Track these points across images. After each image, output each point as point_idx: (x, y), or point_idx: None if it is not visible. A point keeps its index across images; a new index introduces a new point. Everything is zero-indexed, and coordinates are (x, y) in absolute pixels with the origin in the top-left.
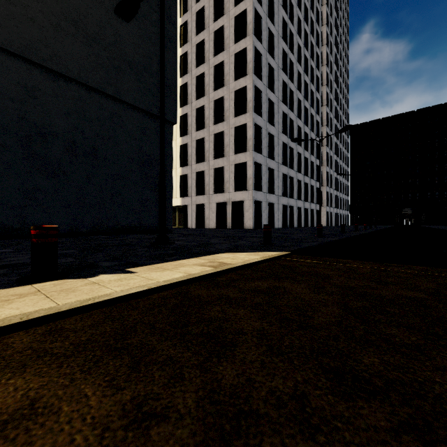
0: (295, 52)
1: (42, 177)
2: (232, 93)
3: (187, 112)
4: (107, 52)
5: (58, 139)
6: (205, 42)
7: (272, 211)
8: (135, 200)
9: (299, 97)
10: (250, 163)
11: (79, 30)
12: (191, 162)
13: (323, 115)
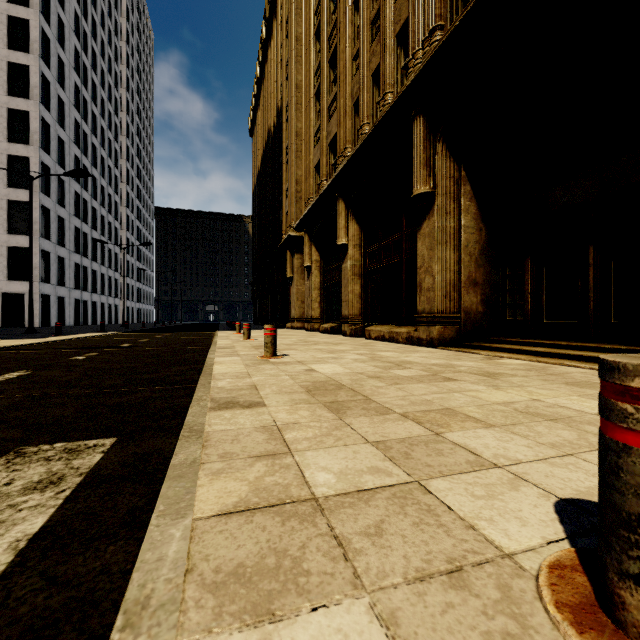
0: (90, 122)
1: None
2: (3, 155)
3: None
4: None
5: None
6: None
7: (62, 307)
8: None
9: (95, 174)
10: (36, 250)
11: None
12: None
13: (122, 193)
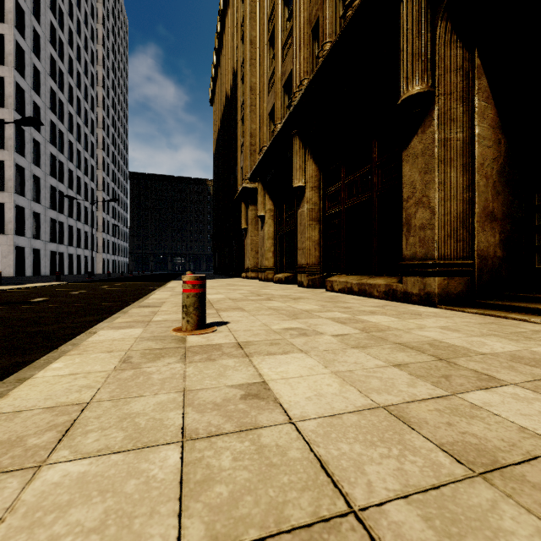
0: (66, 92)
1: None
2: None
3: None
4: None
5: None
6: None
7: (38, 258)
8: None
9: (71, 139)
10: (10, 205)
11: None
12: None
13: (99, 158)
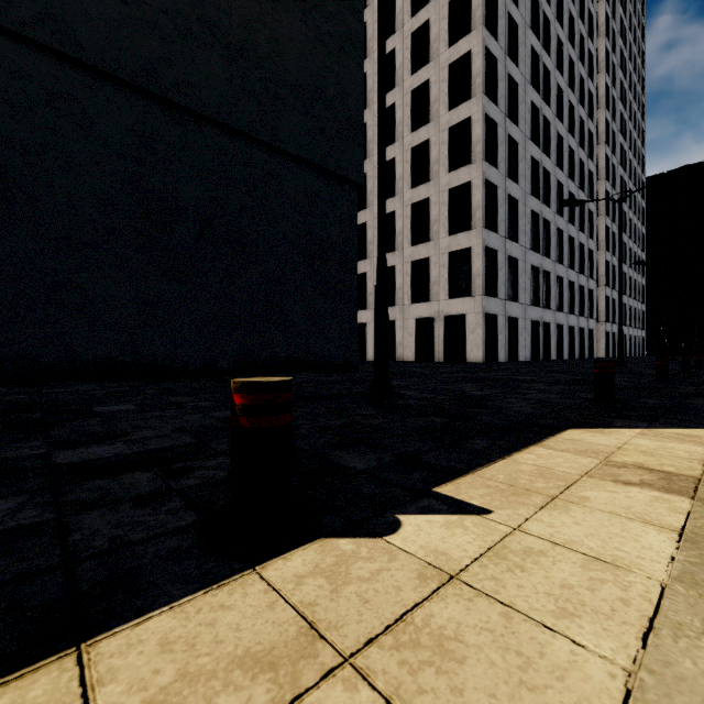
0: (553, 52)
1: (165, 279)
2: (444, 133)
3: (365, 172)
4: (258, 71)
5: (187, 217)
6: (396, 54)
7: (514, 332)
8: (301, 315)
9: (560, 130)
10: (478, 248)
11: (219, 37)
12: (371, 253)
13: (598, 161)
